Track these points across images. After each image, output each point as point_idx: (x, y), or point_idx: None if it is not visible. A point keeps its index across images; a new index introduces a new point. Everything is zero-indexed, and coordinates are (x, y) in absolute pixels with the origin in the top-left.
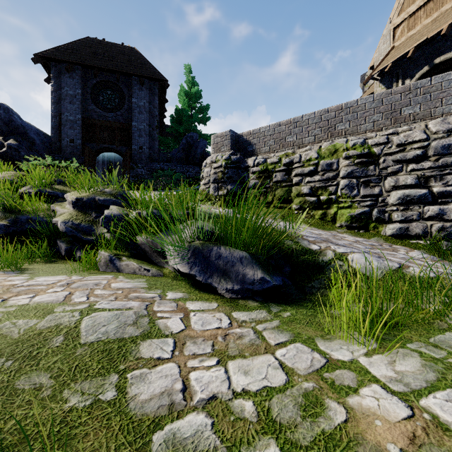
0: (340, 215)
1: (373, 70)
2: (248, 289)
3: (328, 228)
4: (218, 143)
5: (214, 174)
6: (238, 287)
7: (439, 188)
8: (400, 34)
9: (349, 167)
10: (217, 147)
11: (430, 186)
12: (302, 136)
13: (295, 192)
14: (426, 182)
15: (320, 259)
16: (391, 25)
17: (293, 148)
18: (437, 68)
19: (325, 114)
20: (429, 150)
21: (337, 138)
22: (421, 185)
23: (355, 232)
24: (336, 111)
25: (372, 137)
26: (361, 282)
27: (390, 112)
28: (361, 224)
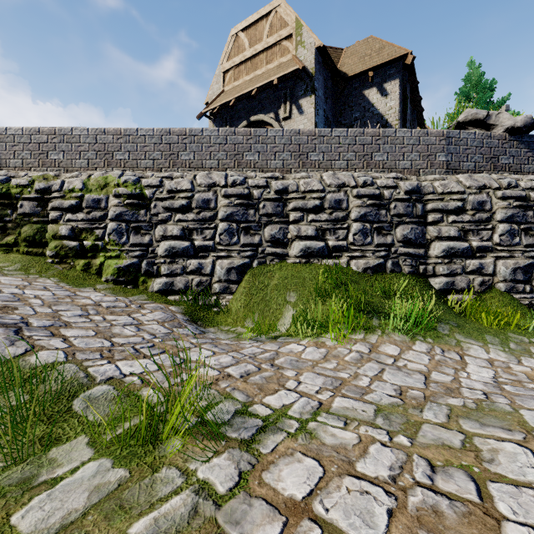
0: (106, 266)
1: (206, 108)
2: None
3: (88, 284)
4: None
5: None
6: None
7: (199, 242)
8: (228, 81)
9: (118, 208)
10: None
11: (193, 239)
12: (72, 156)
13: (50, 232)
14: (190, 234)
15: None
16: (222, 67)
17: (59, 170)
18: (253, 126)
19: (102, 135)
20: (193, 202)
21: (115, 169)
22: (187, 237)
23: (122, 287)
24: (114, 135)
25: (148, 176)
26: None
27: (170, 153)
28: (130, 278)
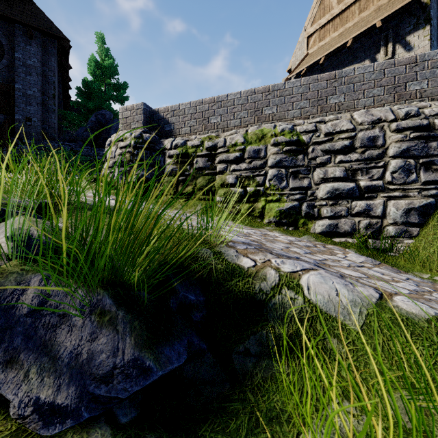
0: (268, 209)
1: (291, 73)
2: (96, 396)
3: (256, 225)
4: (128, 118)
5: (120, 155)
6: (69, 394)
7: (366, 182)
8: (312, 43)
9: (277, 155)
10: (126, 122)
11: (357, 179)
12: (227, 118)
13: (219, 181)
14: (353, 175)
15: (256, 287)
16: (306, 33)
17: (217, 131)
18: None
19: (252, 95)
20: (356, 141)
21: (264, 123)
22: (349, 178)
23: (284, 229)
24: (263, 93)
25: (300, 124)
26: (333, 338)
27: (317, 100)
28: (291, 220)
